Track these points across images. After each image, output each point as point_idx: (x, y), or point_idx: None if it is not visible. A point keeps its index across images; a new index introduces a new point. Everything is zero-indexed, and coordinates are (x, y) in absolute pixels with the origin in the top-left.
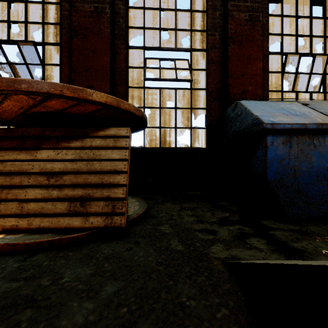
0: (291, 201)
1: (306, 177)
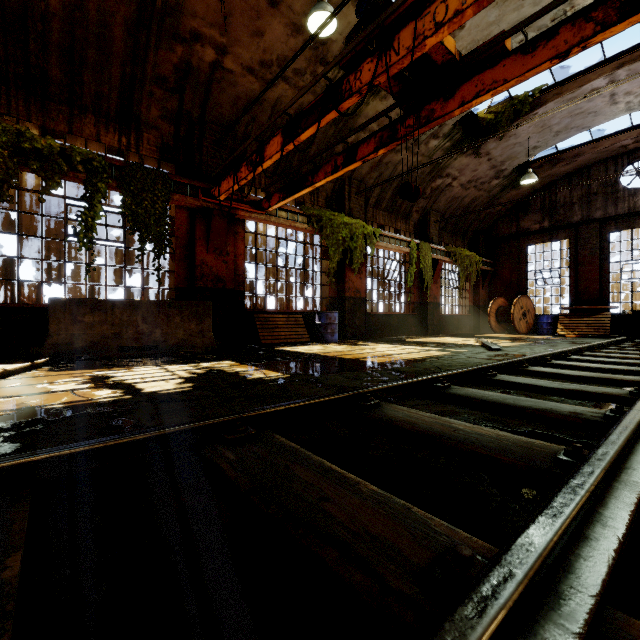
0: None
1: None
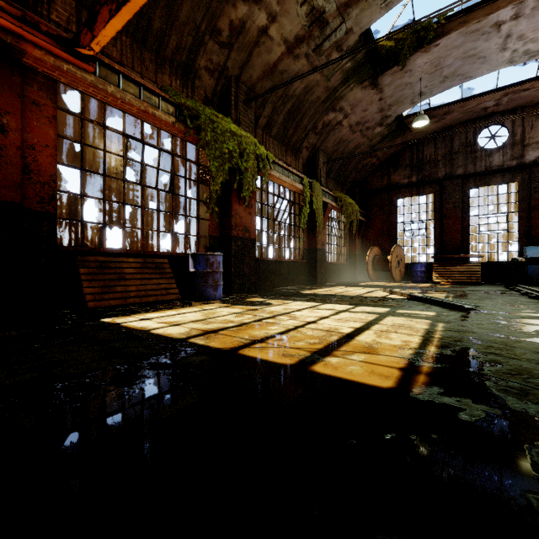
0: (537, 280)
1: None
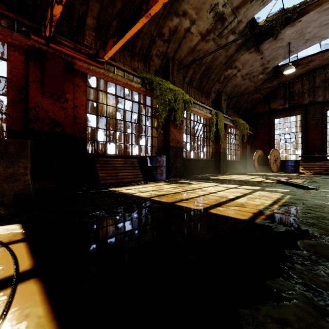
0: None
1: None
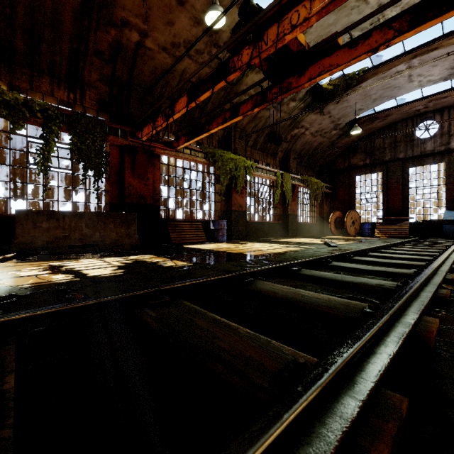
0: (449, 235)
1: (453, 230)
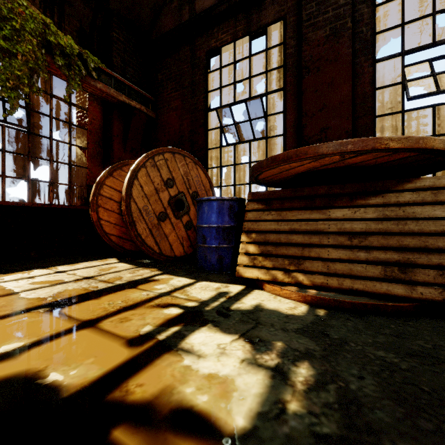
0: None
1: None
